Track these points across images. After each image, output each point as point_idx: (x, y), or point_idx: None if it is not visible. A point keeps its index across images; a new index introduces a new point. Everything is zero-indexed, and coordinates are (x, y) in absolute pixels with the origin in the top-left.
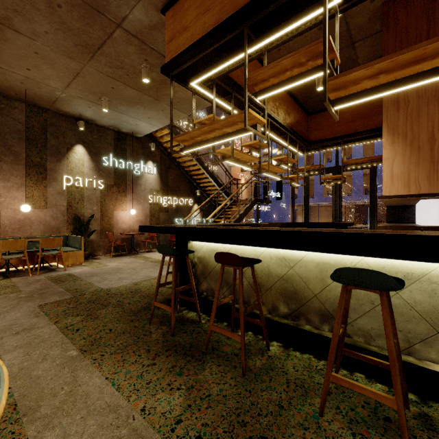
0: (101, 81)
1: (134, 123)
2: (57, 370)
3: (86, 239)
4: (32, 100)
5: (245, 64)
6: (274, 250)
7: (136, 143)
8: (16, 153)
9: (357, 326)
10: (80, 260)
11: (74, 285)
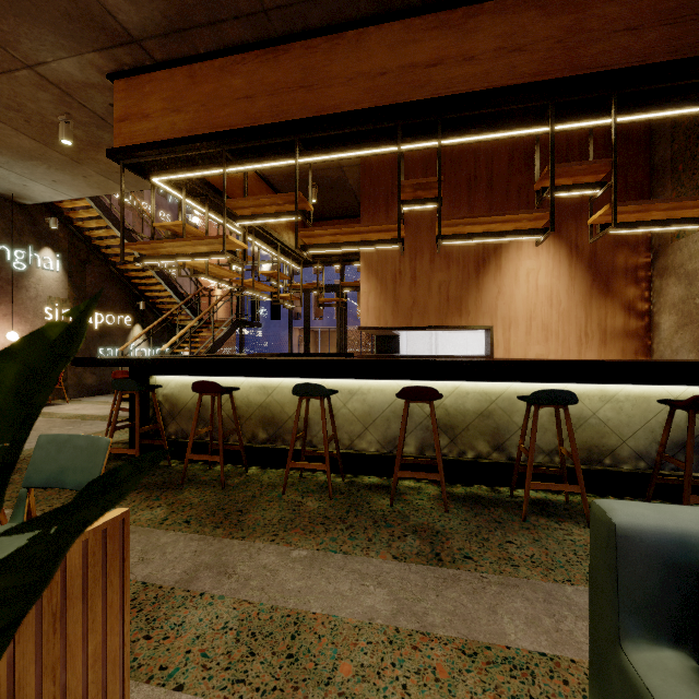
0: None
1: (20, 183)
2: None
3: None
4: None
5: (224, 189)
6: (253, 379)
7: (18, 213)
8: None
9: (320, 436)
10: None
11: None
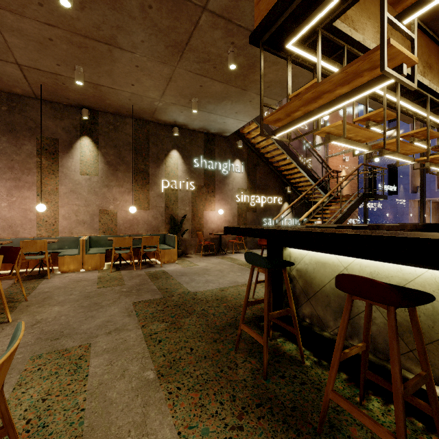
0: (190, 82)
1: (222, 122)
2: (131, 397)
3: (180, 238)
4: (138, 115)
5: None
6: None
7: (224, 142)
8: (127, 162)
9: None
10: (174, 258)
11: (165, 284)
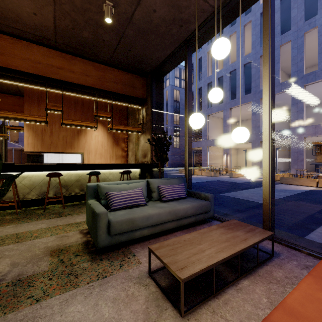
0: None
1: None
2: None
3: None
4: None
5: None
6: None
7: None
8: None
9: (7, 196)
10: None
11: None
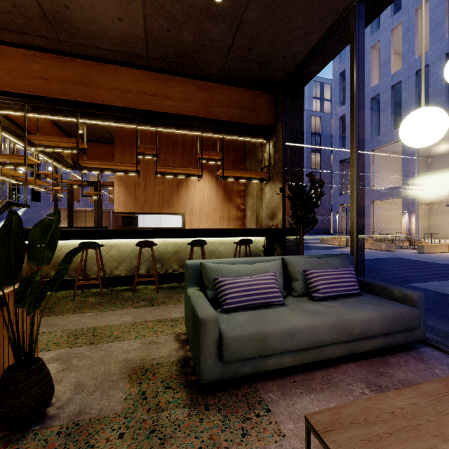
0: None
1: None
2: None
3: None
4: None
5: (25, 127)
6: None
7: None
8: None
9: (93, 270)
10: None
11: None
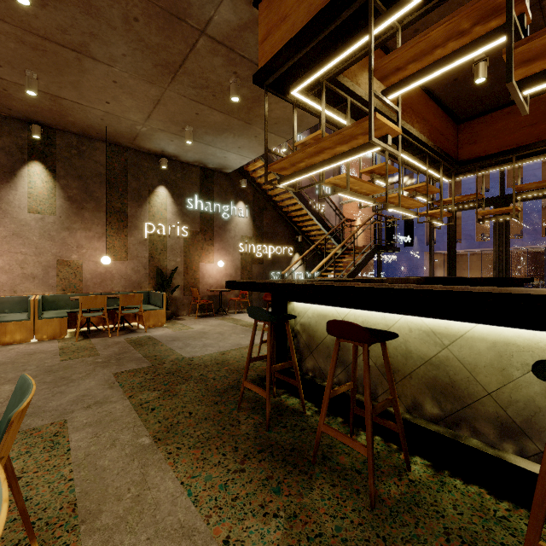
0: (183, 108)
1: (222, 156)
2: (126, 462)
3: (169, 296)
4: (113, 138)
5: (369, 49)
6: (415, 318)
7: (225, 180)
8: (98, 199)
9: None
10: (162, 320)
11: (153, 351)
